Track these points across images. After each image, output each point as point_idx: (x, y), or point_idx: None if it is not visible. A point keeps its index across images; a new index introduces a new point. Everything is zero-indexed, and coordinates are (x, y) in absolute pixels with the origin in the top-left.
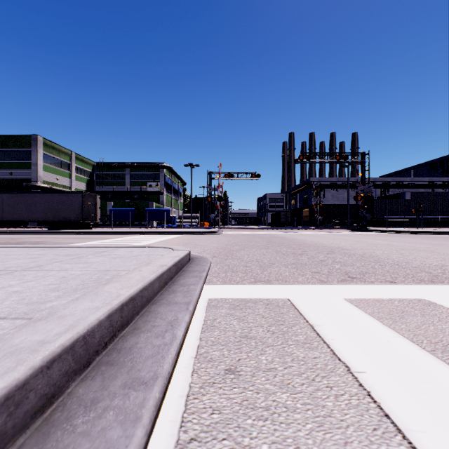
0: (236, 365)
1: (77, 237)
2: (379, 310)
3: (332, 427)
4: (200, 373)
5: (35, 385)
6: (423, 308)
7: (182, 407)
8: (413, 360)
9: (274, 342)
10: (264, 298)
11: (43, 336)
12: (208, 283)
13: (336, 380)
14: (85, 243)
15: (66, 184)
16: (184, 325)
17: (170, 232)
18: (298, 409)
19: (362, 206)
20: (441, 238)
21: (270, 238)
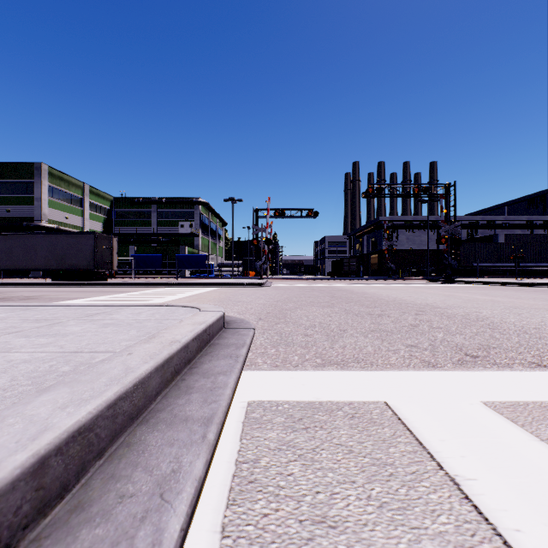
0: None
1: (85, 290)
2: None
3: None
4: None
5: None
6: None
7: None
8: None
9: (390, 541)
10: (344, 401)
11: None
12: (248, 366)
13: None
14: (91, 298)
15: (78, 224)
16: (190, 491)
17: (204, 284)
18: None
19: (446, 251)
20: None
21: (333, 291)
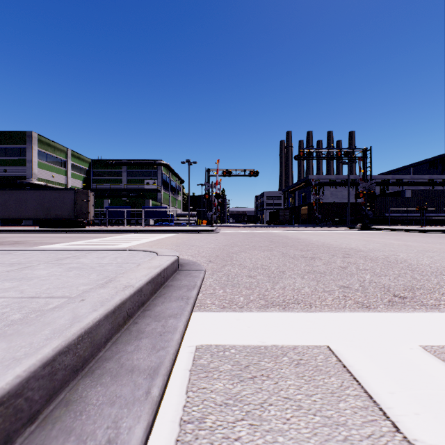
0: None
1: (65, 236)
2: None
3: None
4: None
5: None
6: None
7: None
8: None
9: None
10: (289, 345)
11: None
12: (198, 308)
13: None
14: (69, 243)
15: (62, 182)
16: None
17: (165, 231)
18: None
19: (364, 204)
20: None
21: (271, 237)
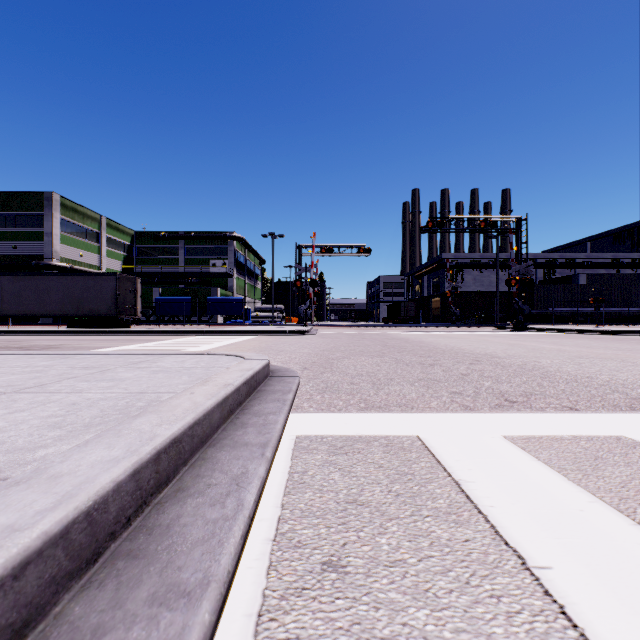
0: (340, 555)
1: (108, 339)
2: (559, 455)
3: None
4: (282, 570)
5: None
6: (626, 452)
7: (250, 637)
8: (626, 544)
9: (400, 511)
10: (381, 435)
11: (15, 516)
12: (295, 410)
13: (505, 583)
14: (119, 347)
15: (94, 263)
16: (258, 483)
17: (241, 331)
18: None
19: (517, 294)
20: (633, 340)
21: (386, 340)
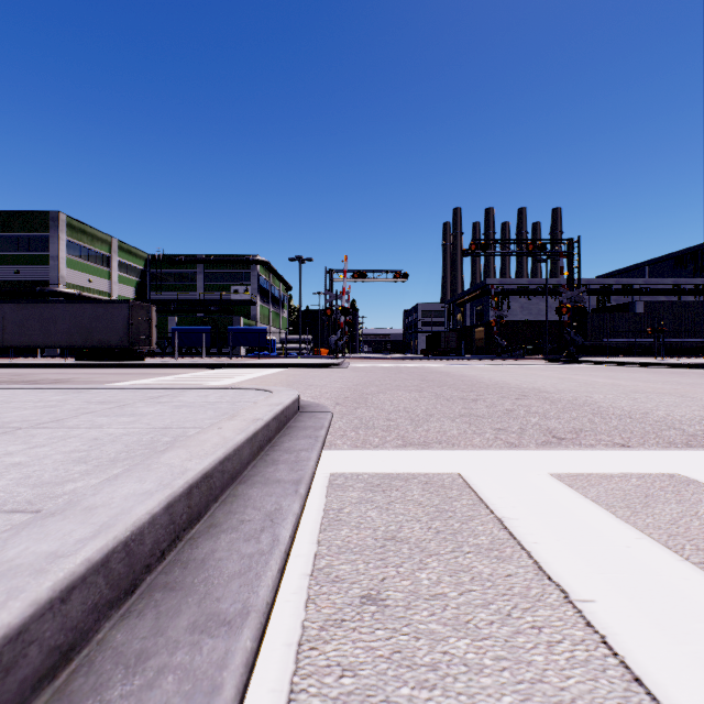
0: (379, 589)
1: (121, 372)
2: (608, 493)
3: (547, 702)
4: (320, 603)
5: (39, 632)
6: (678, 489)
7: (291, 664)
8: (672, 579)
9: (440, 547)
10: (420, 473)
11: (57, 544)
12: (328, 447)
13: (547, 615)
14: (134, 381)
15: (104, 289)
16: (292, 519)
17: (266, 364)
18: (487, 668)
19: (569, 324)
20: (694, 373)
21: (425, 373)
